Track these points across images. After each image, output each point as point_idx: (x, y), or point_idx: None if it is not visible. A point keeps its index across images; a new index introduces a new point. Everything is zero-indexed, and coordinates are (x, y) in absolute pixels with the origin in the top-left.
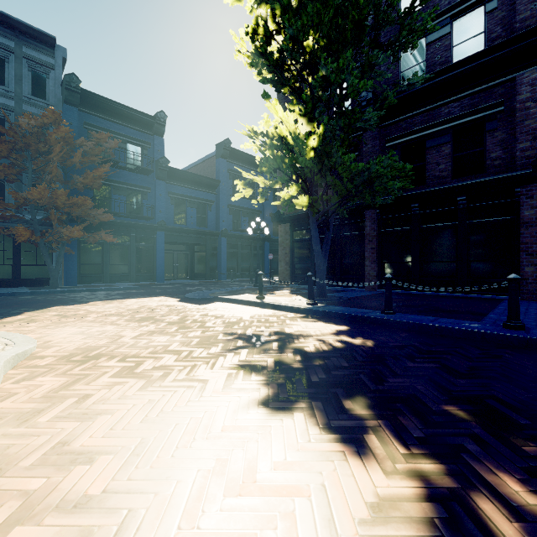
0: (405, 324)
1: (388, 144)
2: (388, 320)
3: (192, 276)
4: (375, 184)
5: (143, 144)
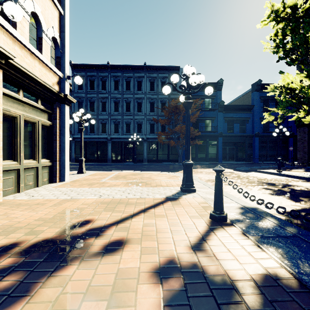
0: None
1: None
2: None
3: (236, 159)
4: None
5: (212, 97)
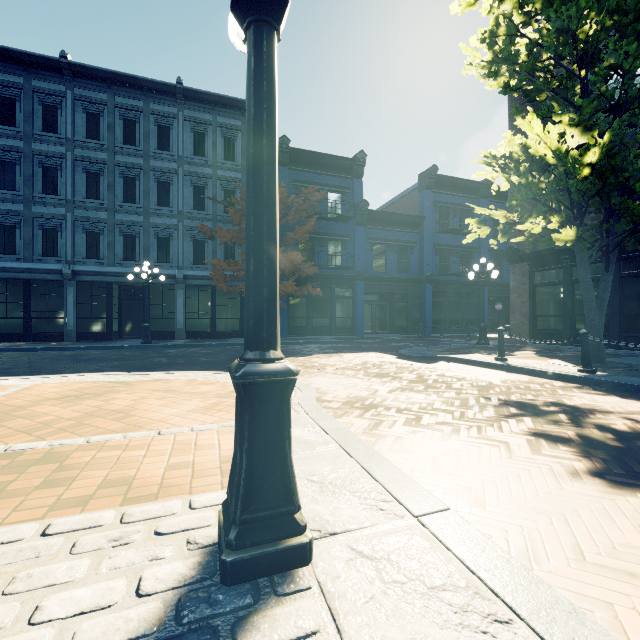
0: None
1: None
2: None
3: (391, 330)
4: None
5: (342, 190)
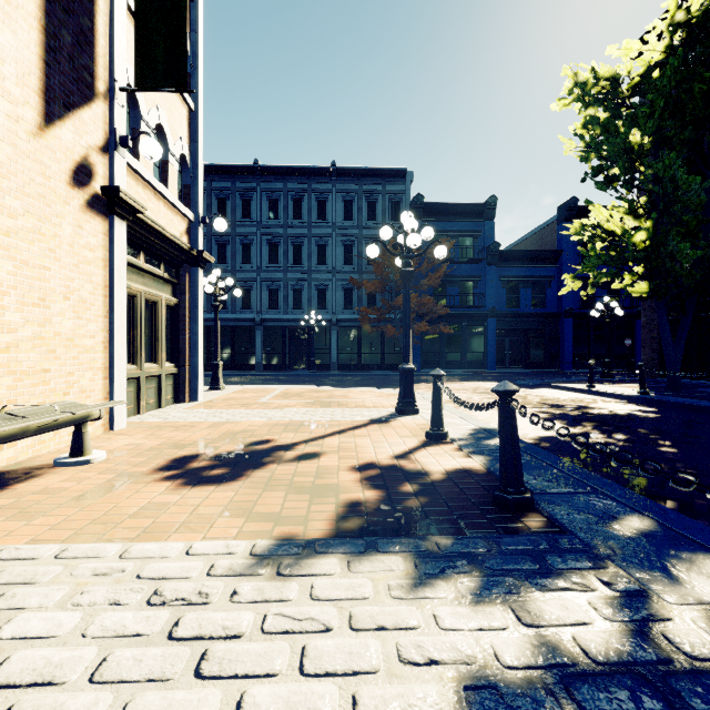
0: None
1: None
2: (705, 407)
3: (526, 365)
4: None
5: (473, 234)
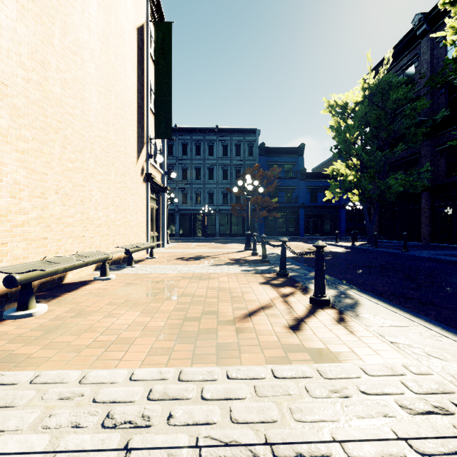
0: (370, 250)
1: (436, 149)
2: (366, 249)
3: (321, 234)
4: (392, 188)
5: (292, 163)
